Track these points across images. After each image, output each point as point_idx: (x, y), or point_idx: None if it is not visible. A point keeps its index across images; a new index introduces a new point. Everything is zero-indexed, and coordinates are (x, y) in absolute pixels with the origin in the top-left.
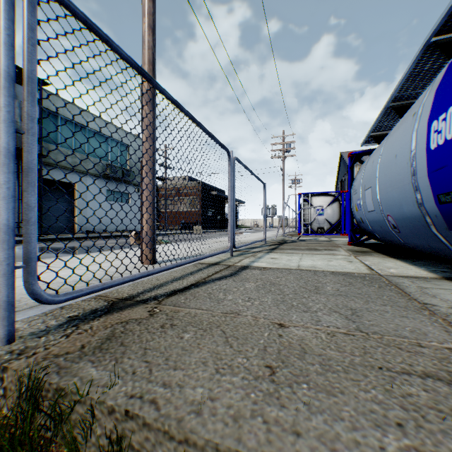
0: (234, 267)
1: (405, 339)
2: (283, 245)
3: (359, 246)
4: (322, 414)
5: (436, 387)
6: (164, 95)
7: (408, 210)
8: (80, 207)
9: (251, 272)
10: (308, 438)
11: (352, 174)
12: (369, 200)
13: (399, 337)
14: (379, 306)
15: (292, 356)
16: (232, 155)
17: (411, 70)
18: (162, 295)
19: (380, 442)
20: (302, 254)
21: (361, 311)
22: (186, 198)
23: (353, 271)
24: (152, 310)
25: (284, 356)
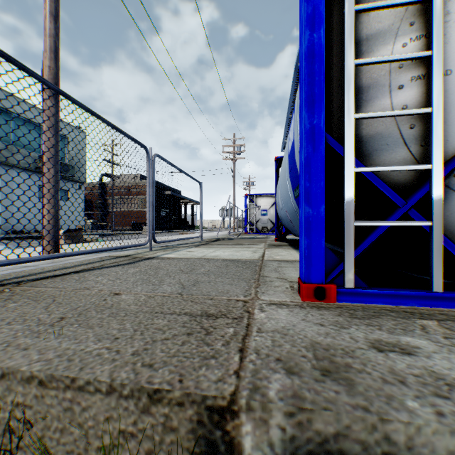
0: (140, 258)
1: (207, 296)
2: (216, 241)
3: (282, 241)
4: (64, 338)
5: (181, 319)
6: (47, 85)
7: (290, 205)
8: (4, 204)
9: (151, 261)
10: (31, 351)
11: (278, 176)
12: (279, 199)
13: (204, 296)
14: (224, 279)
15: (94, 311)
16: (151, 152)
17: (295, 87)
18: (29, 280)
19: (86, 347)
20: (222, 248)
21: (204, 282)
22: (138, 197)
23: (245, 258)
24: (2, 290)
25: (87, 311)
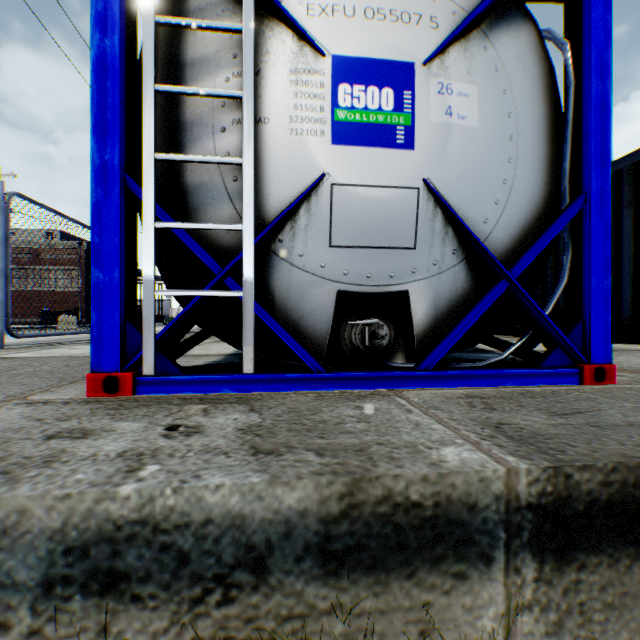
0: None
1: None
2: None
3: None
4: None
5: None
6: None
7: None
8: None
9: None
10: None
11: None
12: None
13: None
14: (34, 379)
15: None
16: (1, 188)
17: None
18: None
19: None
20: None
21: None
22: (56, 268)
23: None
24: None
25: None
